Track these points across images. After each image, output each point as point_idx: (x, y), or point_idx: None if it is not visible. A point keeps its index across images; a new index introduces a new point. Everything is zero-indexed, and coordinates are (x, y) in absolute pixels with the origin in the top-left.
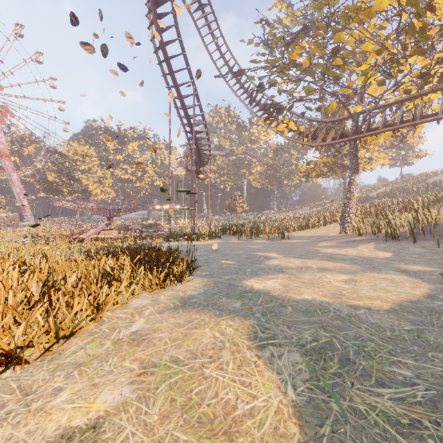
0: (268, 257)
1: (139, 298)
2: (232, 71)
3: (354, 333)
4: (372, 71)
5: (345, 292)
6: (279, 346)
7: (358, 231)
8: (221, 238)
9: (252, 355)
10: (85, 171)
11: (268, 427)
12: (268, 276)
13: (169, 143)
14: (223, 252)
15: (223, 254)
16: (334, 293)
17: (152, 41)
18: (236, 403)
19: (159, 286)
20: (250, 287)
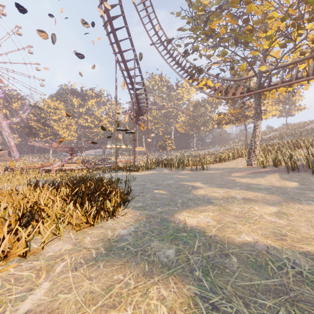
0: (195, 186)
1: (61, 240)
2: (163, 44)
3: None
4: (276, 36)
5: (285, 230)
6: None
7: (263, 164)
8: (155, 169)
9: None
10: (56, 120)
11: None
12: (198, 208)
13: (116, 96)
14: (157, 182)
15: (157, 183)
16: (274, 232)
17: (102, 17)
18: None
19: (85, 226)
20: (183, 223)
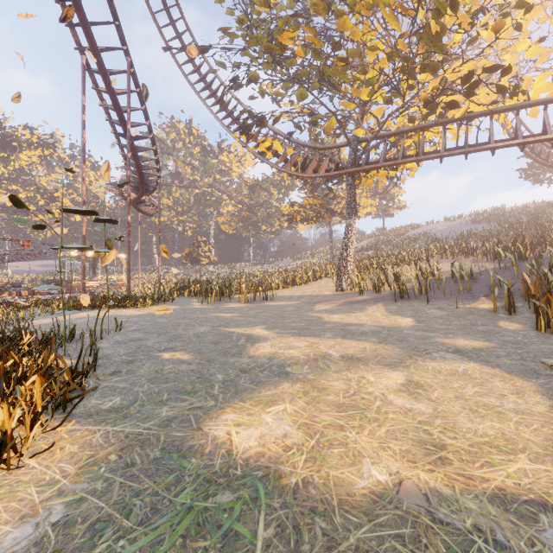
0: (253, 336)
1: None
2: (193, 62)
3: None
4: (378, 84)
5: (437, 431)
6: None
7: (360, 288)
8: (174, 302)
9: None
10: None
11: None
12: (262, 393)
13: (83, 145)
14: (172, 332)
15: (172, 335)
16: (422, 442)
17: None
18: None
19: None
20: (225, 451)
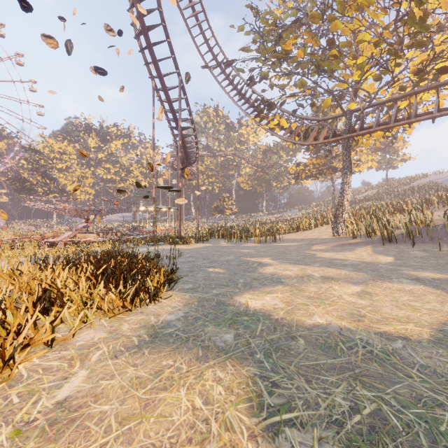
0: (262, 263)
1: (91, 329)
2: (220, 66)
3: (407, 390)
4: (368, 65)
5: (365, 311)
6: (302, 427)
7: (353, 233)
8: (209, 241)
9: None
10: (63, 169)
11: None
12: (265, 289)
13: (153, 138)
14: (211, 258)
15: (211, 260)
16: (352, 314)
17: (133, 26)
18: None
19: (122, 310)
20: (245, 306)
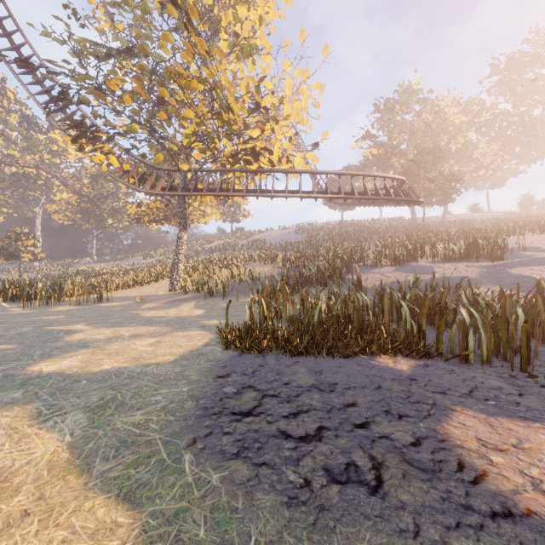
0: (72, 330)
1: None
2: (10, 38)
3: (136, 385)
4: (195, 137)
5: (146, 355)
6: (65, 414)
7: (185, 289)
8: None
9: (34, 430)
10: None
11: (44, 463)
12: (66, 355)
13: None
14: None
15: None
16: (135, 358)
17: None
18: (13, 464)
19: None
20: (39, 372)
